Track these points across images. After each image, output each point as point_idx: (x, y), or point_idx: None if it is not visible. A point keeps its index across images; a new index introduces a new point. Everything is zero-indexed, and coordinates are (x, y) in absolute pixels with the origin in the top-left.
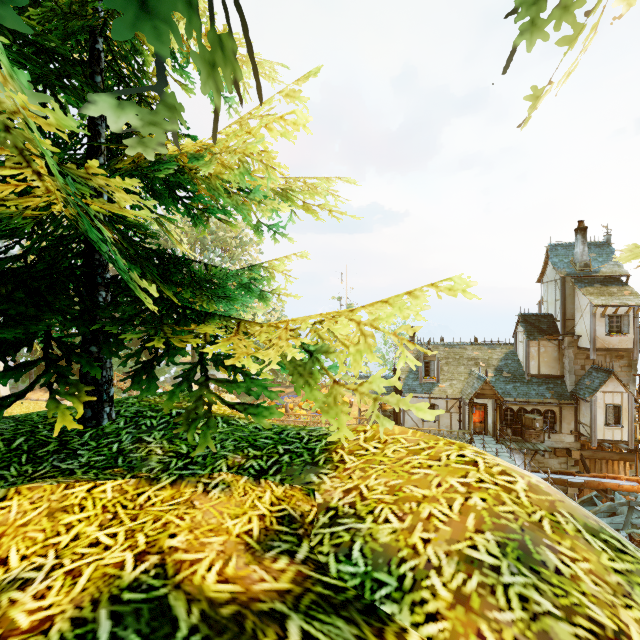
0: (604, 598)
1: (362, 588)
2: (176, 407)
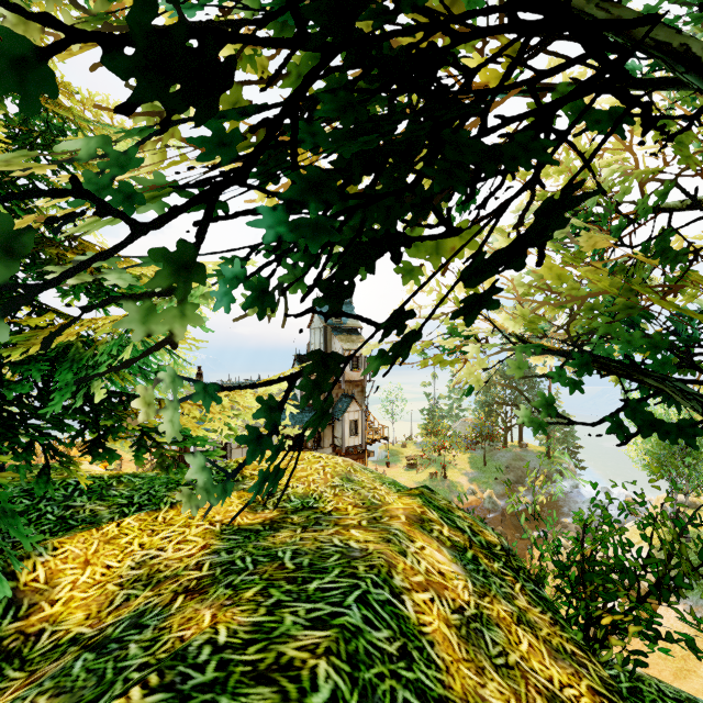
0: (370, 482)
1: (304, 505)
2: (67, 478)
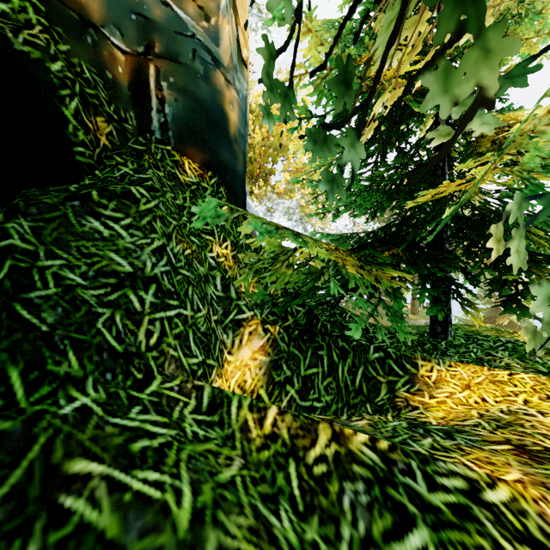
0: None
1: None
2: (500, 336)
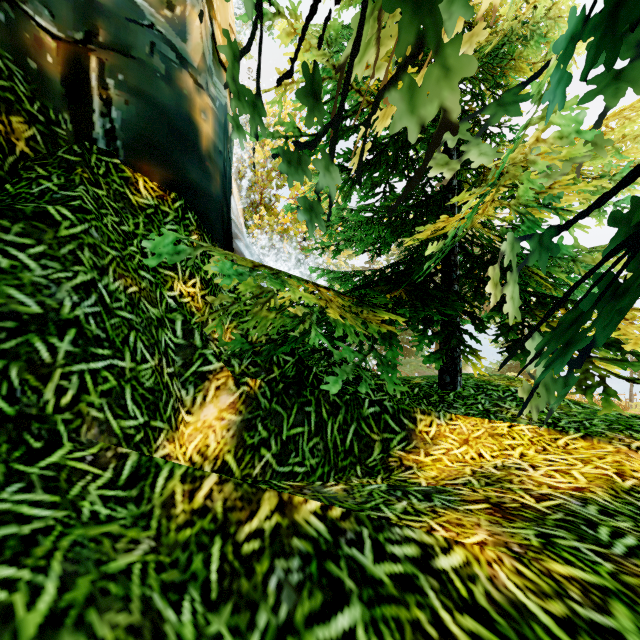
0: None
1: None
2: (510, 385)
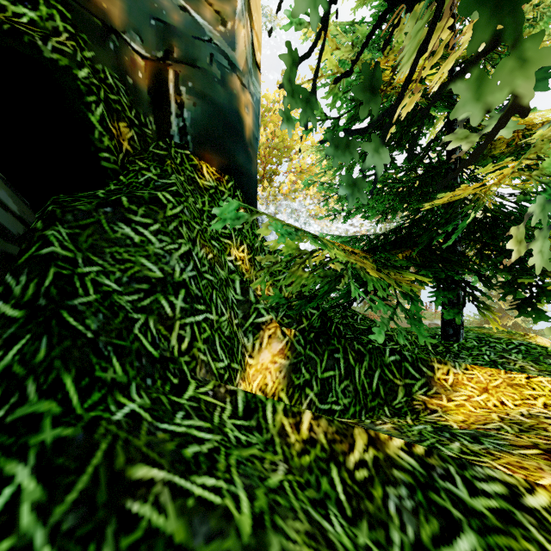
0: None
1: None
2: (512, 338)
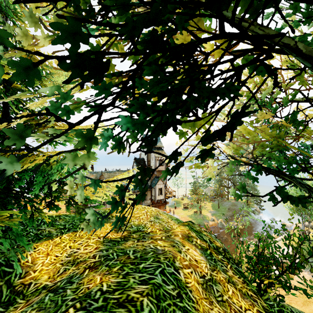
0: (166, 219)
1: (138, 229)
2: (38, 216)
